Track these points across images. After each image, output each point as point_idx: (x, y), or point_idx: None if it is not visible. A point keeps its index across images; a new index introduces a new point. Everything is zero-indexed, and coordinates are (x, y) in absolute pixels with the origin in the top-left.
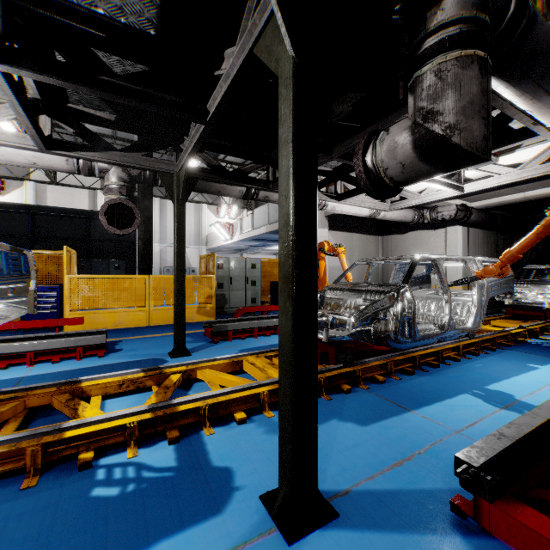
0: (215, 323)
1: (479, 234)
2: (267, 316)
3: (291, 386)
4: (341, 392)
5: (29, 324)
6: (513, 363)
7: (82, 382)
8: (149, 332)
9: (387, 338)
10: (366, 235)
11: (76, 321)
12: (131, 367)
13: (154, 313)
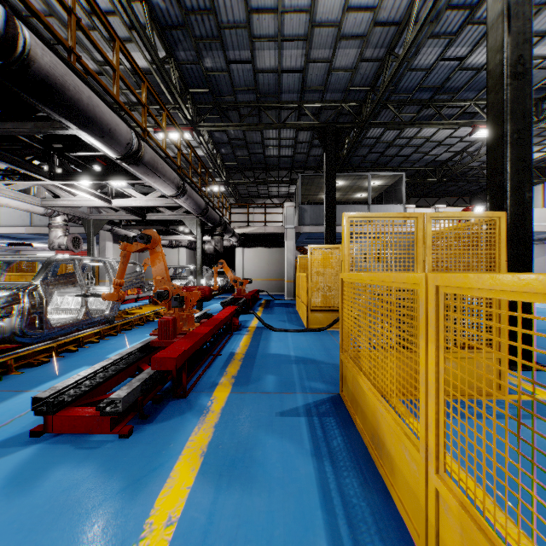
0: None
1: (192, 252)
2: None
3: None
4: None
5: None
6: (215, 301)
7: None
8: None
9: None
10: None
11: None
12: None
13: None
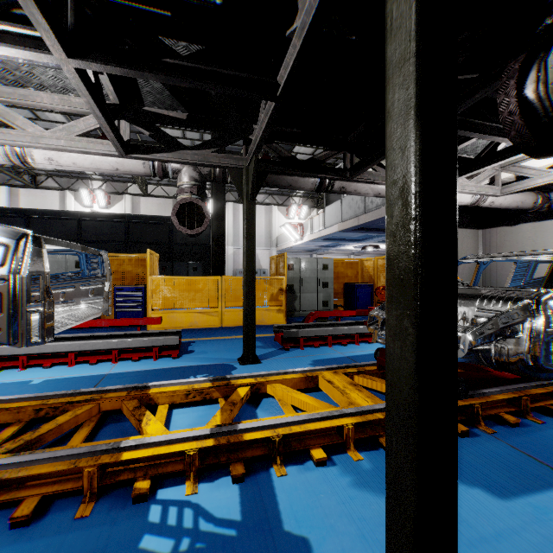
0: (285, 328)
1: None
2: (342, 322)
3: (414, 459)
4: None
5: (116, 322)
6: None
7: (150, 388)
8: (221, 333)
9: (518, 363)
10: (461, 228)
11: (155, 321)
12: (201, 372)
13: (225, 314)
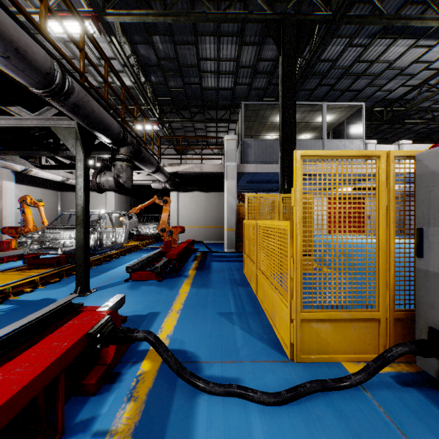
0: None
1: (123, 197)
2: None
3: (84, 254)
4: (72, 275)
5: None
6: (138, 255)
7: None
8: None
9: (90, 249)
10: (48, 189)
11: None
12: None
13: None
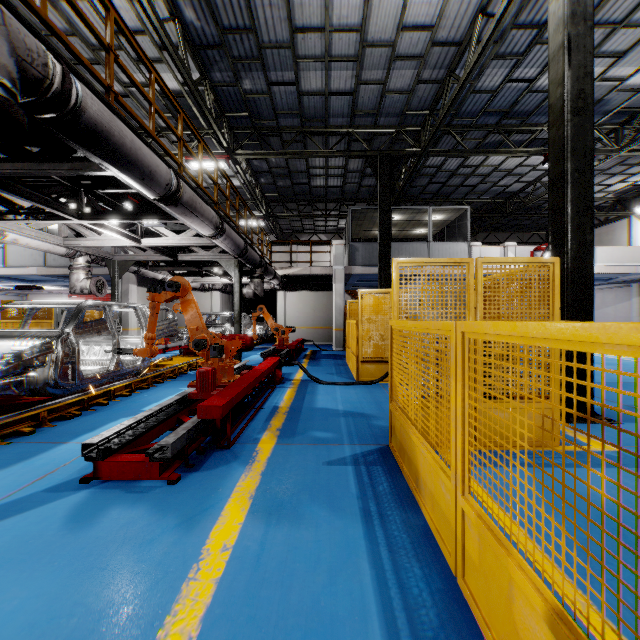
0: None
1: (227, 296)
2: None
3: None
4: None
5: None
6: (254, 352)
7: None
8: None
9: None
10: None
11: None
12: None
13: None
